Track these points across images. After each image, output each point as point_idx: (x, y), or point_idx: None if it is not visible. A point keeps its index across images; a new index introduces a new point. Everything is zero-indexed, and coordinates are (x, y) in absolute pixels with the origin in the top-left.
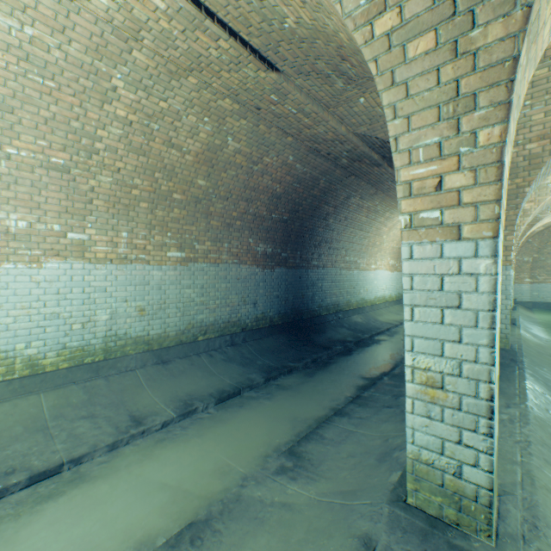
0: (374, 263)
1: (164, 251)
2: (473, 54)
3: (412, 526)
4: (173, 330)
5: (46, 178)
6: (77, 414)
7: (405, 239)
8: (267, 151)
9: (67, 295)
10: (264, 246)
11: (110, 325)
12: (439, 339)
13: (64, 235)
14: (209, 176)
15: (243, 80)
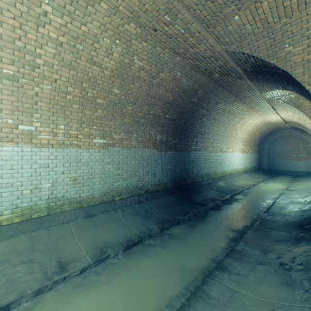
0: (231, 148)
1: (91, 139)
2: None
3: None
4: (97, 193)
5: (0, 85)
6: (19, 259)
7: None
8: (162, 68)
9: (19, 170)
10: (160, 136)
11: (52, 190)
12: None
13: (16, 127)
14: (122, 87)
15: (142, 1)
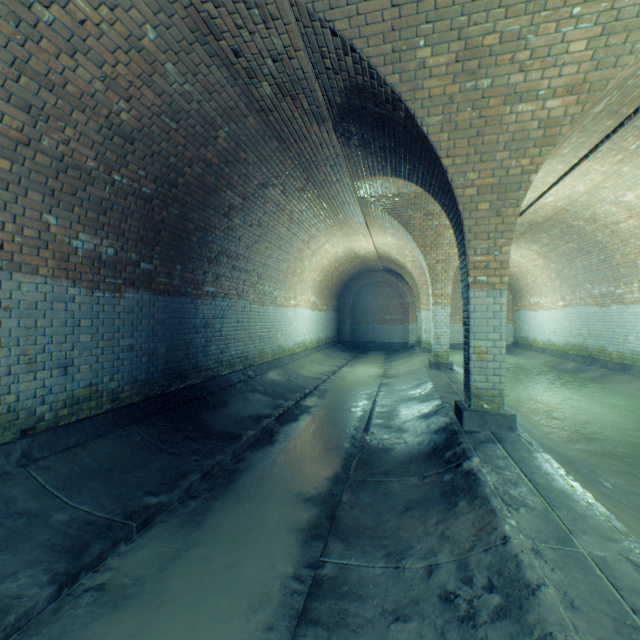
0: (294, 298)
1: None
2: None
3: None
4: None
5: None
6: None
7: None
8: None
9: None
10: (95, 241)
11: None
12: None
13: None
14: None
15: None
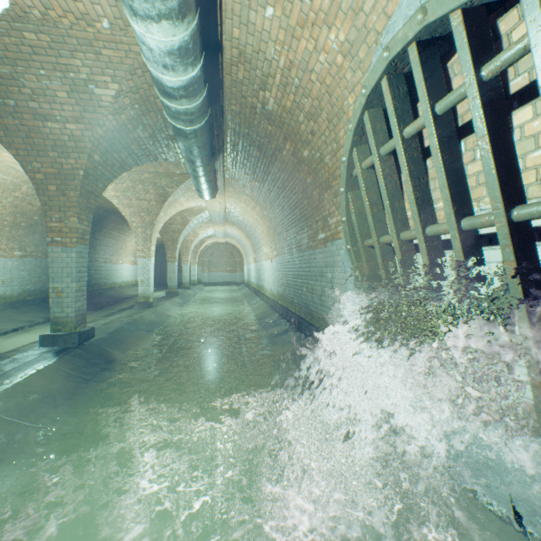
0: (122, 260)
1: (13, 252)
2: (148, 234)
3: (139, 303)
4: (17, 293)
5: None
6: None
7: (138, 258)
8: None
9: None
10: None
11: None
12: (144, 274)
13: None
14: (41, 215)
15: None
